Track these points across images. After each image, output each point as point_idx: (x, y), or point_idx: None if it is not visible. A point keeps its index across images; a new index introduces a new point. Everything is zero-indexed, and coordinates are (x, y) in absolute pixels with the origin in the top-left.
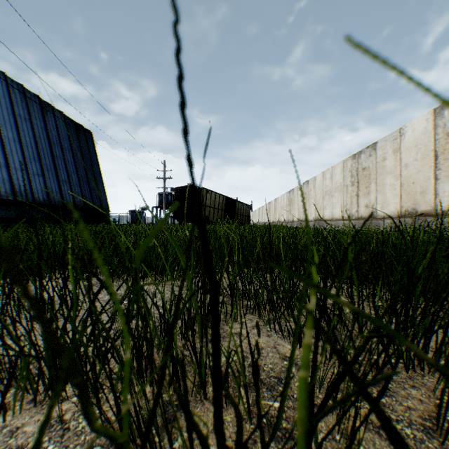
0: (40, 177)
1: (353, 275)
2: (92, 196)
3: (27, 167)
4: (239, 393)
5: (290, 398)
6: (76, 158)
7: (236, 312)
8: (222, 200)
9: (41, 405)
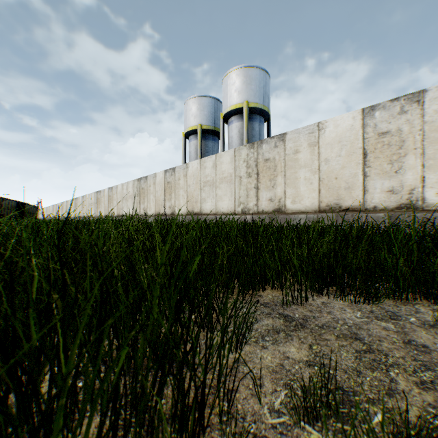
0: None
1: None
2: None
3: None
4: None
5: None
6: None
7: None
8: (15, 204)
9: None
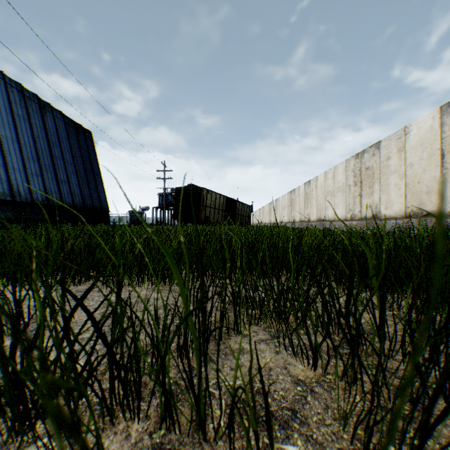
0: (38, 177)
1: (374, 284)
2: (92, 197)
3: (26, 167)
4: (247, 440)
5: (309, 439)
6: (75, 158)
7: (240, 323)
8: (222, 201)
9: (2, 449)
